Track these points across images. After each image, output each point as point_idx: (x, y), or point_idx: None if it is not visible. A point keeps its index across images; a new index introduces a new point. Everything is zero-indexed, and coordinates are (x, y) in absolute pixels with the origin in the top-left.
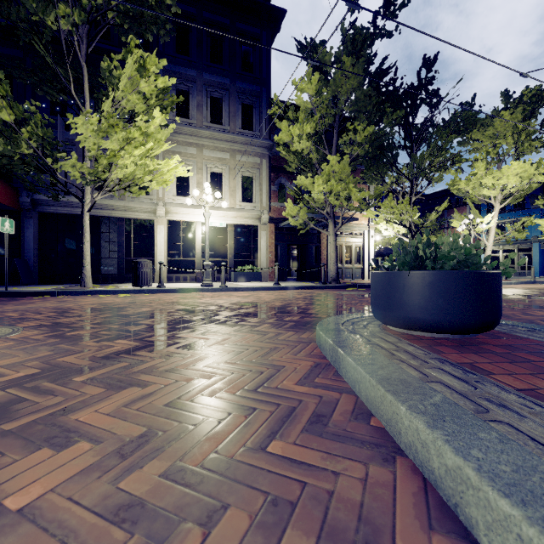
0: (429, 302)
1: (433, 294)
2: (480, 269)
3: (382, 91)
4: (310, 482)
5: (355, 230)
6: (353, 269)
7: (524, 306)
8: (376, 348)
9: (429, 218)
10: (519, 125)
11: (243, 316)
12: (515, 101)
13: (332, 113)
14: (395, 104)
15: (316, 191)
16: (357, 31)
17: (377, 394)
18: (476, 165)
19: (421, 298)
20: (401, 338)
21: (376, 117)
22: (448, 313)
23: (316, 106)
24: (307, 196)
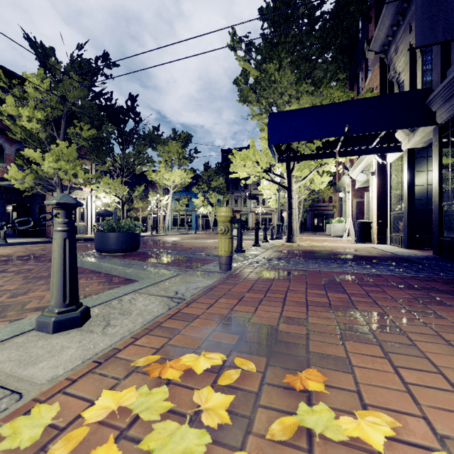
0: (116, 243)
1: (117, 240)
2: (134, 231)
3: (102, 105)
4: (83, 277)
5: (80, 195)
6: (77, 226)
7: (167, 245)
8: (97, 258)
9: (134, 194)
10: (180, 150)
11: (5, 261)
12: (178, 137)
13: (62, 108)
14: (111, 117)
15: (46, 166)
16: (83, 61)
17: (97, 265)
18: (160, 166)
19: (113, 242)
20: (107, 256)
21: (98, 124)
22: (122, 246)
23: (47, 99)
24: (35, 166)
